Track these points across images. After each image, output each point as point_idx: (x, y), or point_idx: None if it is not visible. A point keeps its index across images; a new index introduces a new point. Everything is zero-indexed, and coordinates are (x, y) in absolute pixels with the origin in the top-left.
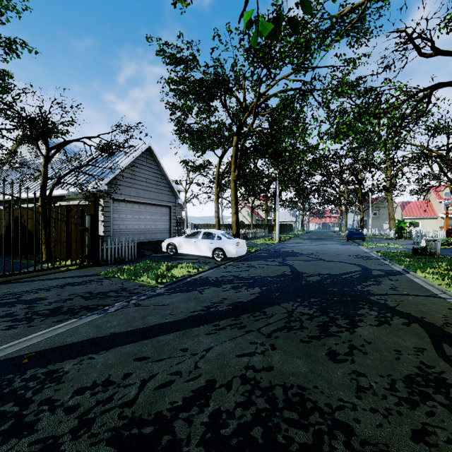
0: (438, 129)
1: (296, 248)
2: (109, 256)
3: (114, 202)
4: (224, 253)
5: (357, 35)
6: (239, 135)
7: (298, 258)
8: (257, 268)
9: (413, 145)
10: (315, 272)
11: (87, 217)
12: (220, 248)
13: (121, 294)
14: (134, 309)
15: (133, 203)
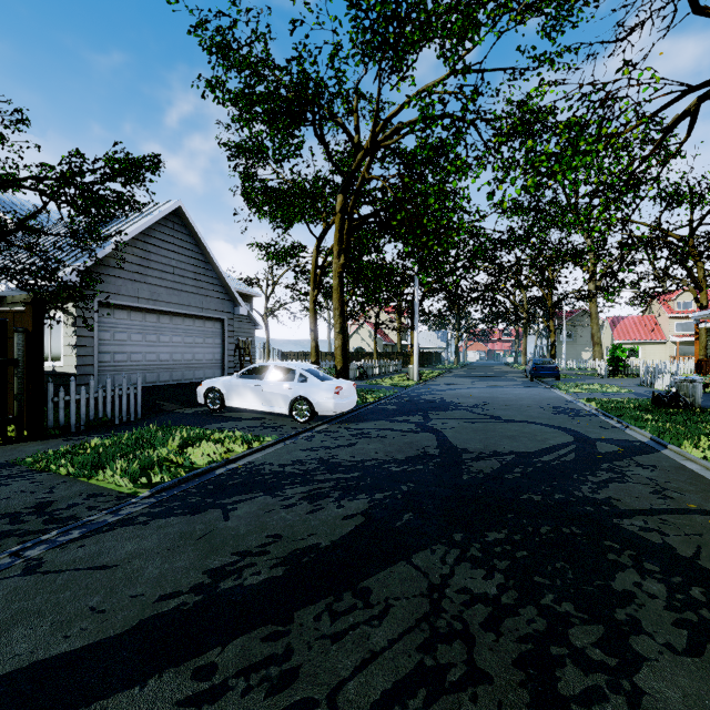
0: (677, 196)
1: (447, 395)
2: (74, 416)
3: (101, 309)
4: (311, 407)
5: (555, 12)
6: (346, 192)
7: (452, 415)
8: (373, 438)
9: (636, 222)
10: (486, 449)
11: (17, 338)
12: (305, 399)
13: (18, 527)
14: (5, 589)
15: (146, 311)
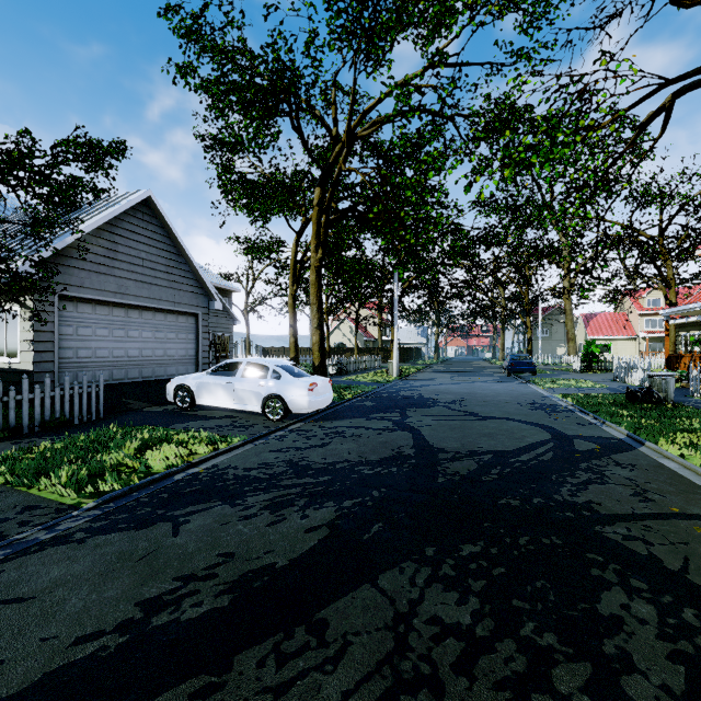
0: (648, 196)
1: (426, 391)
2: (27, 416)
3: (63, 302)
4: (285, 405)
5: (533, 8)
6: (324, 185)
7: (429, 412)
8: (347, 437)
9: (609, 221)
10: (463, 448)
11: None
12: (278, 396)
13: None
14: None
15: (113, 305)
